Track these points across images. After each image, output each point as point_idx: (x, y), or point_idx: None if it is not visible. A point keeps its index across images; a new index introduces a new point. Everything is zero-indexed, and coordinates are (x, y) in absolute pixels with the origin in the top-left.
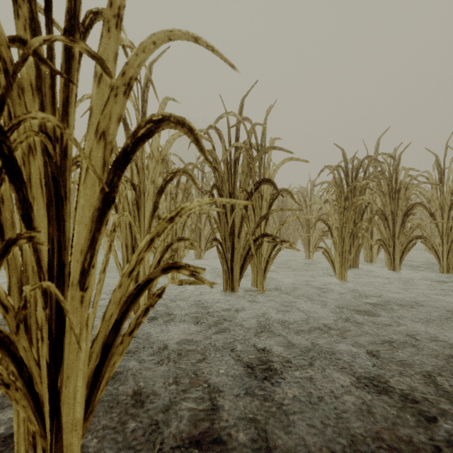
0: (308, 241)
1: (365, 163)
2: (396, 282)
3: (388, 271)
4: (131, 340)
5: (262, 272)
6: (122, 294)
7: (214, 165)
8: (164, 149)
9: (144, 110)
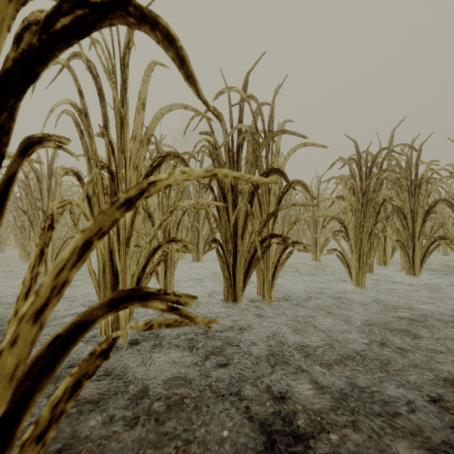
0: (315, 241)
1: (379, 157)
2: (419, 288)
3: (407, 275)
4: (41, 451)
5: (270, 279)
6: (19, 358)
7: (212, 110)
8: (150, 127)
9: (125, 78)
